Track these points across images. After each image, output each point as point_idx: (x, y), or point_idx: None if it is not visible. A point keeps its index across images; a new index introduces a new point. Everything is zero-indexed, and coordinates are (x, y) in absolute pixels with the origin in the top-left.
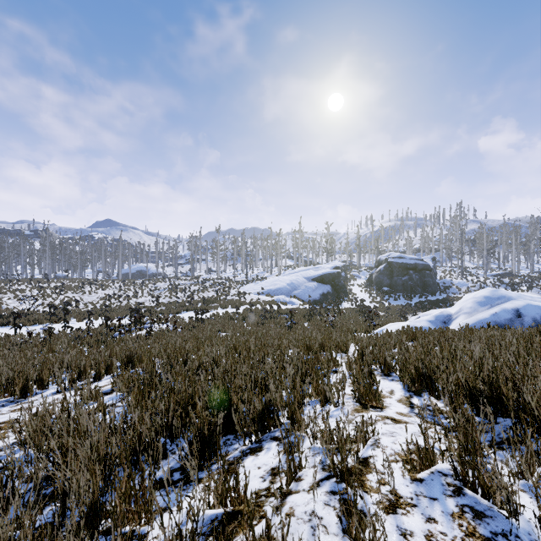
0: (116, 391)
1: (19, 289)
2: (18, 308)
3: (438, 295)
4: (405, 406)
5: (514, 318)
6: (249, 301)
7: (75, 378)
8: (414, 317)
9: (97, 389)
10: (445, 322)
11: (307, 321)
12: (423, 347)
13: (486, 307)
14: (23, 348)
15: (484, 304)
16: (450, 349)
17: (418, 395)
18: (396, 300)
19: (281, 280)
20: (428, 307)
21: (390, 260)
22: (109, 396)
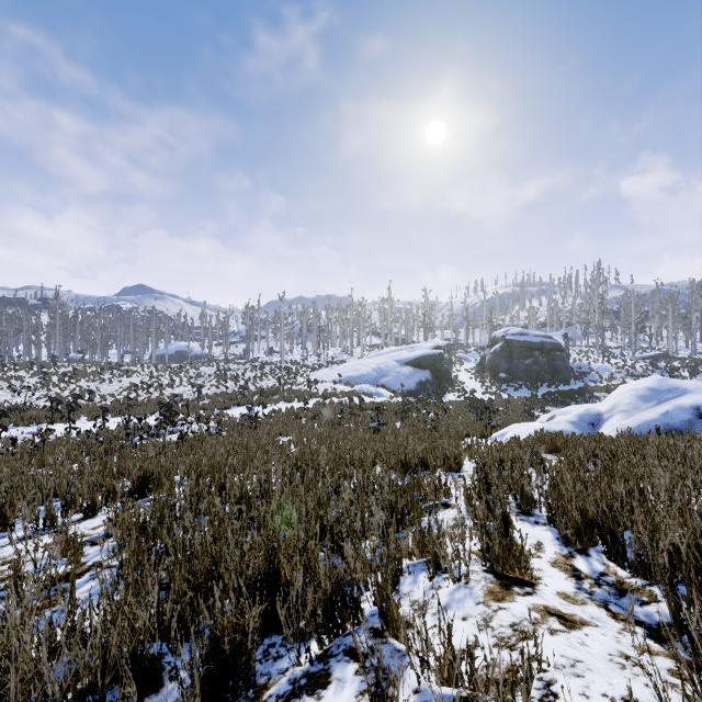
0: (101, 545)
1: (16, 376)
2: (11, 401)
3: (572, 384)
4: (565, 574)
5: (694, 419)
6: (322, 392)
7: (55, 514)
8: (546, 415)
9: (75, 539)
10: (592, 424)
11: (399, 420)
12: (599, 481)
13: (652, 403)
14: (1, 461)
15: (649, 399)
16: (636, 481)
17: (583, 552)
18: (517, 390)
19: (364, 364)
20: (560, 400)
21: (508, 338)
22: (98, 546)
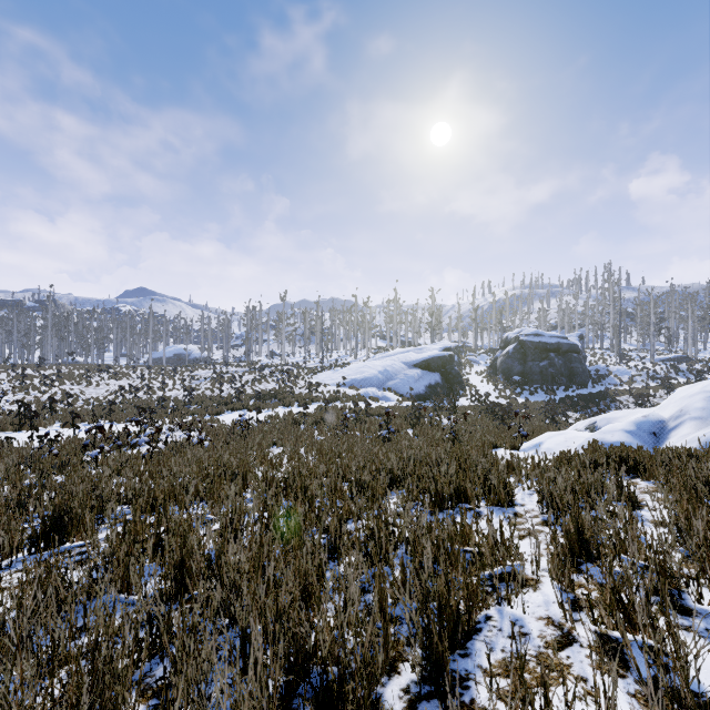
0: None
1: None
2: None
3: (590, 387)
4: None
5: None
6: (325, 396)
7: None
8: (583, 422)
9: None
10: (654, 433)
11: (410, 427)
12: None
13: None
14: None
15: None
16: None
17: None
18: (533, 394)
19: (369, 366)
20: (581, 404)
21: (522, 339)
22: None
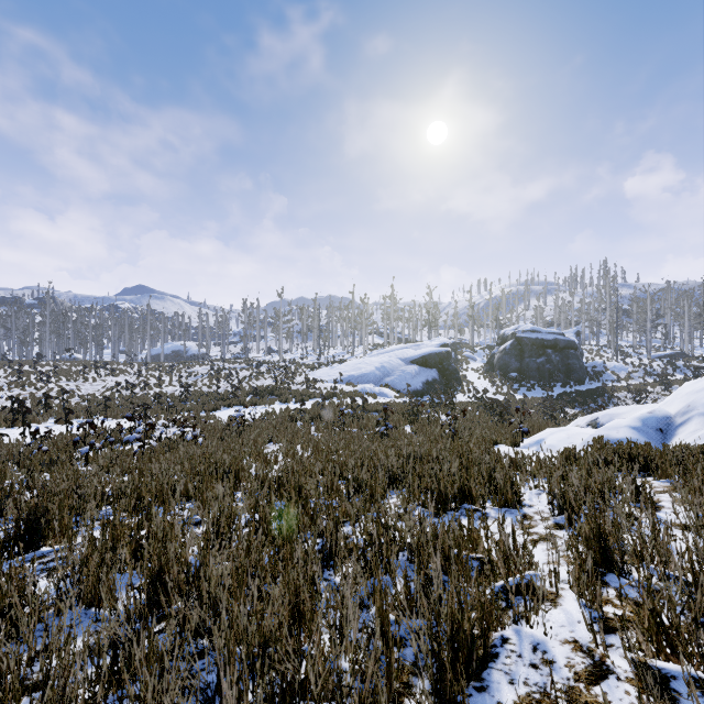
0: None
1: None
2: None
3: (587, 383)
4: None
5: None
6: (322, 392)
7: None
8: (585, 418)
9: None
10: (661, 430)
11: (408, 423)
12: None
13: None
14: None
15: None
16: None
17: None
18: (530, 391)
19: (367, 362)
20: (579, 400)
21: (519, 335)
22: None
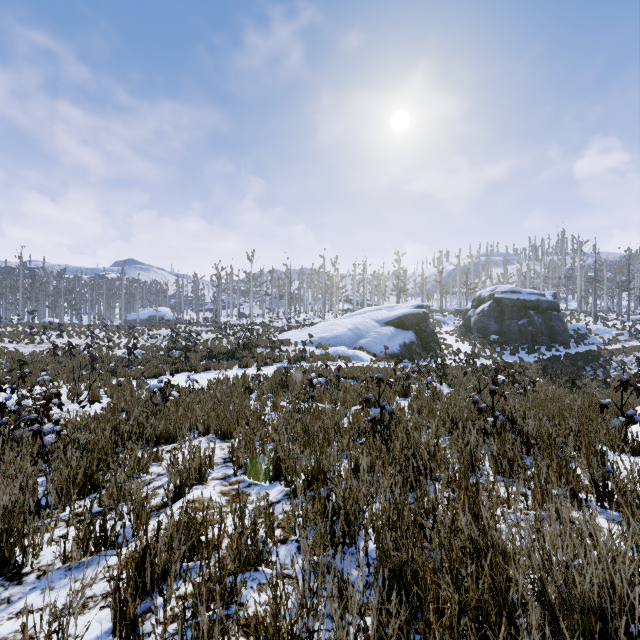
0: None
1: None
2: None
3: (573, 347)
4: None
5: None
6: (289, 355)
7: None
8: None
9: None
10: None
11: (398, 395)
12: None
13: None
14: None
15: None
16: None
17: None
18: (514, 354)
19: (339, 323)
20: (580, 365)
21: (498, 296)
22: None
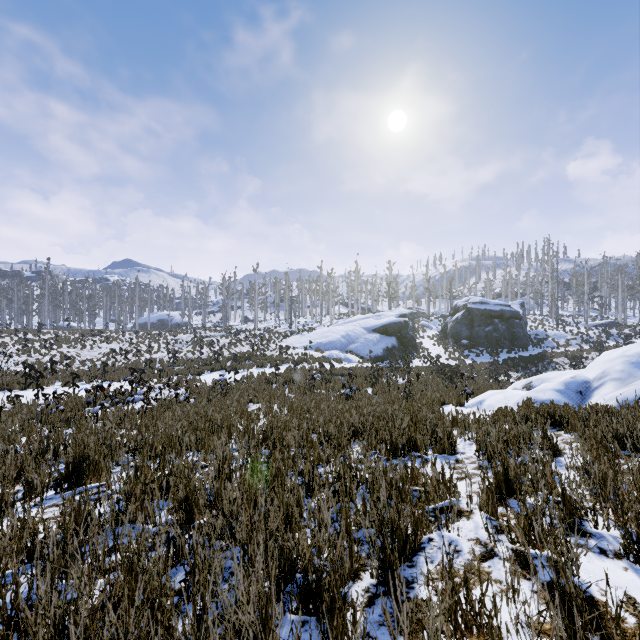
0: None
1: None
2: None
3: (530, 350)
4: None
5: None
6: (294, 358)
7: None
8: (521, 382)
9: None
10: (580, 392)
11: (370, 386)
12: None
13: None
14: None
15: None
16: None
17: None
18: (479, 356)
19: (333, 331)
20: (522, 365)
21: (469, 306)
22: None
